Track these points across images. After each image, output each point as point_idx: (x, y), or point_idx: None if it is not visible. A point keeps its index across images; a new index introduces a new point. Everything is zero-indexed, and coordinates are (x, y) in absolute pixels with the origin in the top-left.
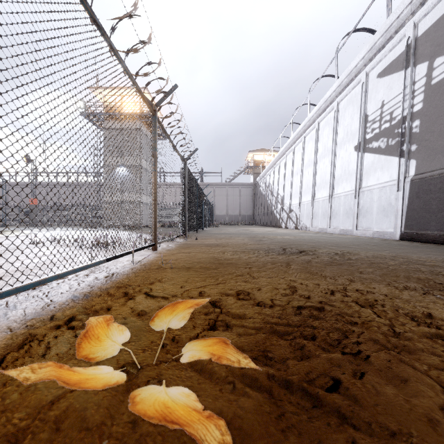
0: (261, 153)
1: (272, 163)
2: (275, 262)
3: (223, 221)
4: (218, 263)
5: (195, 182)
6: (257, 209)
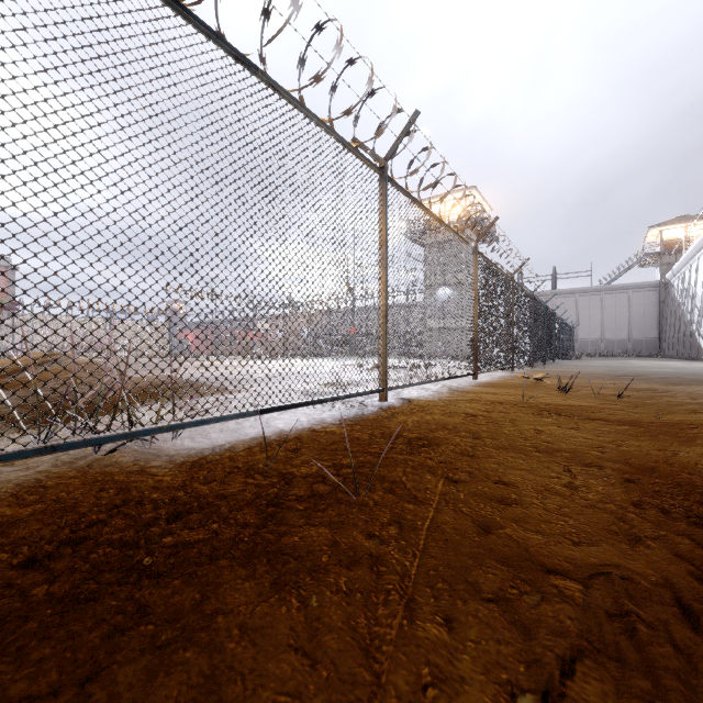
0: (679, 226)
1: (692, 250)
2: (598, 377)
3: (594, 351)
4: (558, 376)
5: (543, 308)
6: (667, 328)
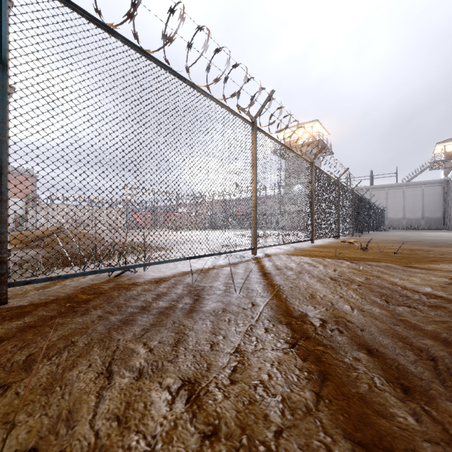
0: None
1: None
2: (391, 242)
3: (399, 225)
4: (366, 241)
5: (361, 198)
6: (449, 210)
